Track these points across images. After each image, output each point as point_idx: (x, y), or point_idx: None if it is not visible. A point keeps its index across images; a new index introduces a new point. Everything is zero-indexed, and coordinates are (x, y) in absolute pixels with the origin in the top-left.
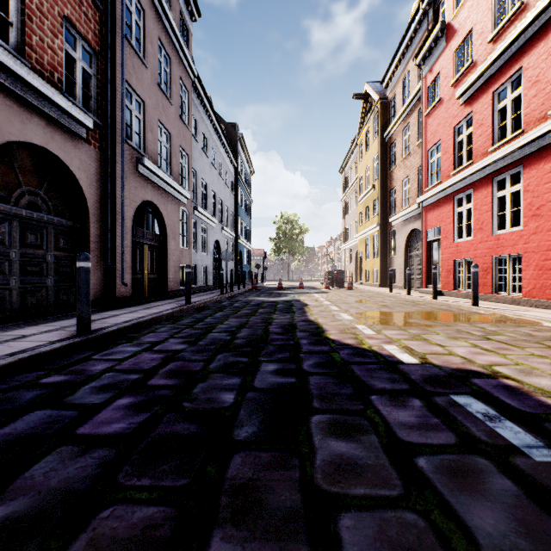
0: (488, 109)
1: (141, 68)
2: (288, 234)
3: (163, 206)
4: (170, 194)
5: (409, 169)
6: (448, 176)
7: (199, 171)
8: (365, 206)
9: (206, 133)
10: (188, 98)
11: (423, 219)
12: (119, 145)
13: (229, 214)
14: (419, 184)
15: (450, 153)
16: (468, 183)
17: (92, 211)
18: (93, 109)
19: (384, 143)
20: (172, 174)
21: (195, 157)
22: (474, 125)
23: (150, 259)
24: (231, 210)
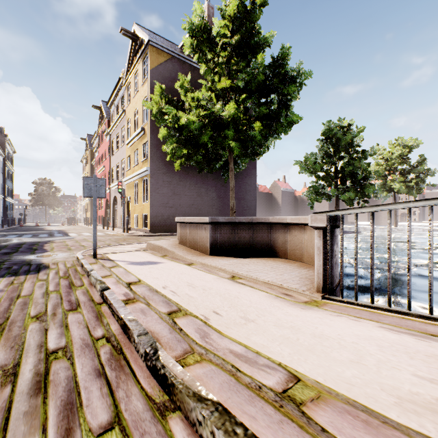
0: None
1: None
2: (45, 192)
3: None
4: None
5: None
6: None
7: None
8: None
9: None
10: None
11: None
12: None
13: (0, 185)
14: None
15: None
16: None
17: None
18: None
19: (92, 166)
20: None
21: None
22: None
23: None
24: (1, 182)
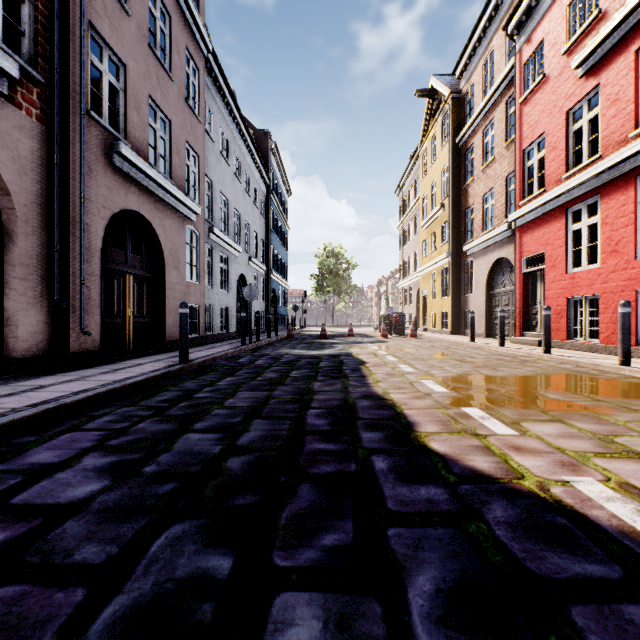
0: (628, 76)
1: (119, 13)
2: (333, 270)
3: (157, 220)
4: (169, 205)
5: (493, 179)
6: (558, 180)
7: (216, 182)
8: (430, 232)
9: (226, 133)
10: (199, 79)
11: (516, 244)
12: (76, 117)
13: (259, 243)
14: (508, 199)
15: (561, 149)
16: (593, 187)
17: (23, 215)
18: (27, 55)
19: (456, 150)
20: (173, 177)
21: (211, 162)
22: (603, 103)
23: (137, 296)
24: (261, 237)
